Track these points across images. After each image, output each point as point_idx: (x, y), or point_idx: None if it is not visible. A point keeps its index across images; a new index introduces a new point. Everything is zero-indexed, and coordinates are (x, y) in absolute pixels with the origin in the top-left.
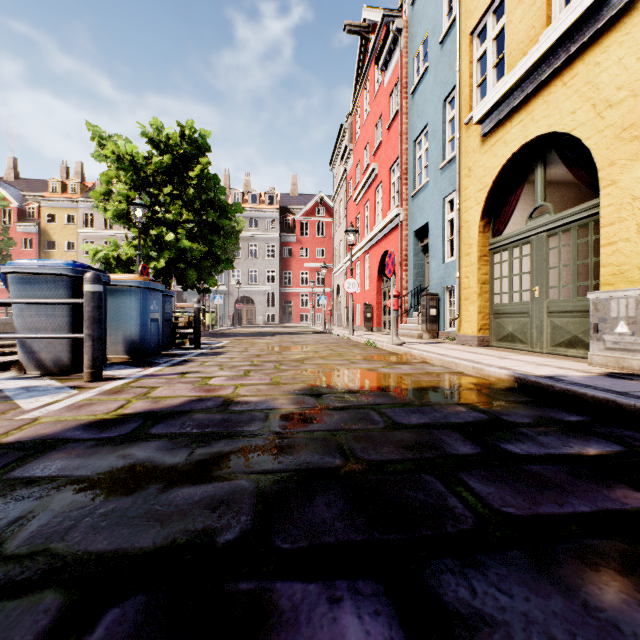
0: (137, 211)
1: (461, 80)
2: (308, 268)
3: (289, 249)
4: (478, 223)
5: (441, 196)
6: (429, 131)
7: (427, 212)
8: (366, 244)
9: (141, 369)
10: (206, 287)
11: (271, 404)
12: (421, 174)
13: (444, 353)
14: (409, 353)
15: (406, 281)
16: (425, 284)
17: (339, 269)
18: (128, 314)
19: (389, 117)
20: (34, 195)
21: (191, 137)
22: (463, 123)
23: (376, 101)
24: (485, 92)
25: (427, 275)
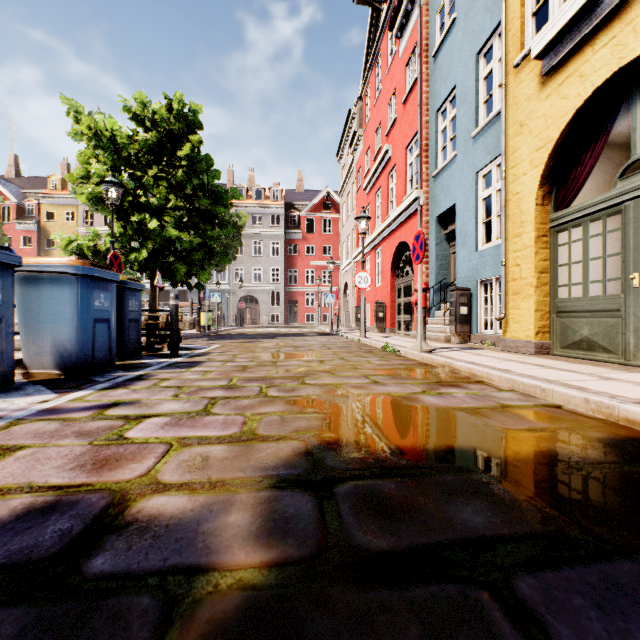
0: (109, 190)
1: (508, 13)
2: (314, 266)
3: (295, 247)
4: (535, 192)
5: (473, 170)
6: (457, 95)
7: (454, 192)
8: (378, 236)
9: (53, 396)
10: (198, 283)
11: (205, 536)
12: (444, 151)
13: (503, 367)
14: (449, 365)
15: (426, 275)
16: (449, 278)
17: (347, 266)
18: (59, 312)
19: (405, 89)
20: (34, 192)
21: (180, 113)
22: (511, 67)
23: (389, 75)
24: (537, 30)
25: (452, 267)
